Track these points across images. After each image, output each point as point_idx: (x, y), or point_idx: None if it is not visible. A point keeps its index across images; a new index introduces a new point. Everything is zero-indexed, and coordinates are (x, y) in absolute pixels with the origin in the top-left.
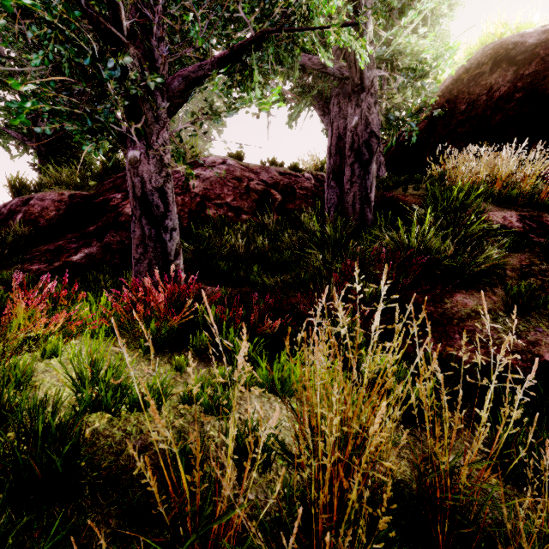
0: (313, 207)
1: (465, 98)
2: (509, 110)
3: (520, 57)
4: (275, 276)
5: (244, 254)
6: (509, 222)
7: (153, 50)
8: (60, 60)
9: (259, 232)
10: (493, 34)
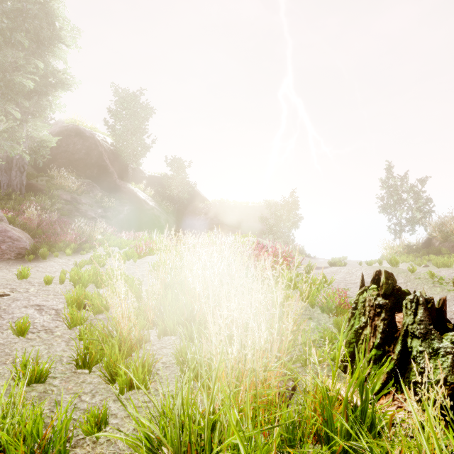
0: None
1: (65, 141)
2: (81, 155)
3: (84, 138)
4: None
5: None
6: (68, 198)
7: None
8: None
9: None
10: (76, 122)
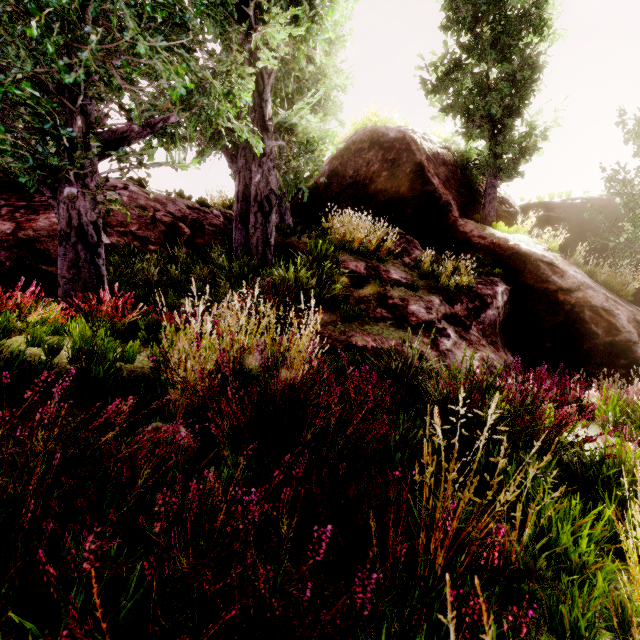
0: (222, 244)
1: (352, 165)
2: (379, 183)
3: (386, 145)
4: (191, 301)
5: (158, 282)
6: (359, 269)
7: (86, 106)
8: (3, 105)
9: (173, 264)
10: (371, 120)
